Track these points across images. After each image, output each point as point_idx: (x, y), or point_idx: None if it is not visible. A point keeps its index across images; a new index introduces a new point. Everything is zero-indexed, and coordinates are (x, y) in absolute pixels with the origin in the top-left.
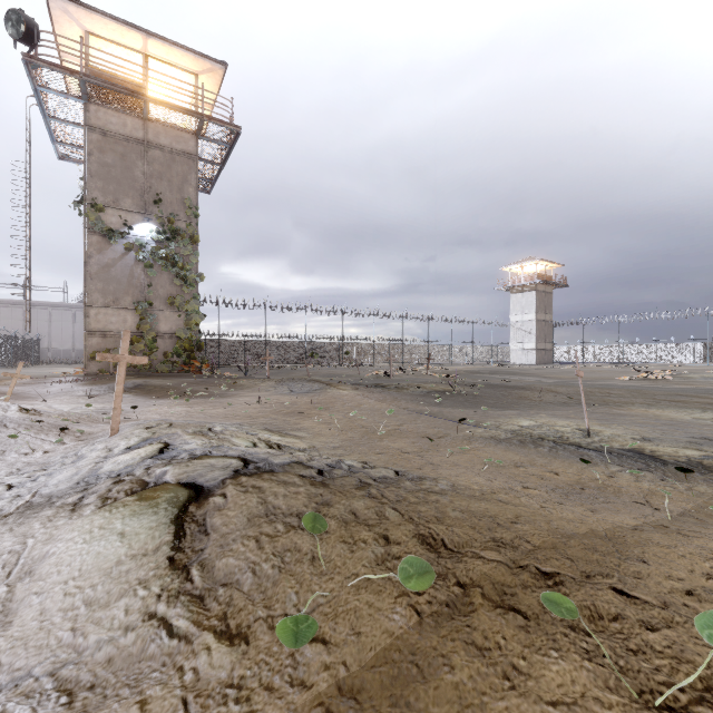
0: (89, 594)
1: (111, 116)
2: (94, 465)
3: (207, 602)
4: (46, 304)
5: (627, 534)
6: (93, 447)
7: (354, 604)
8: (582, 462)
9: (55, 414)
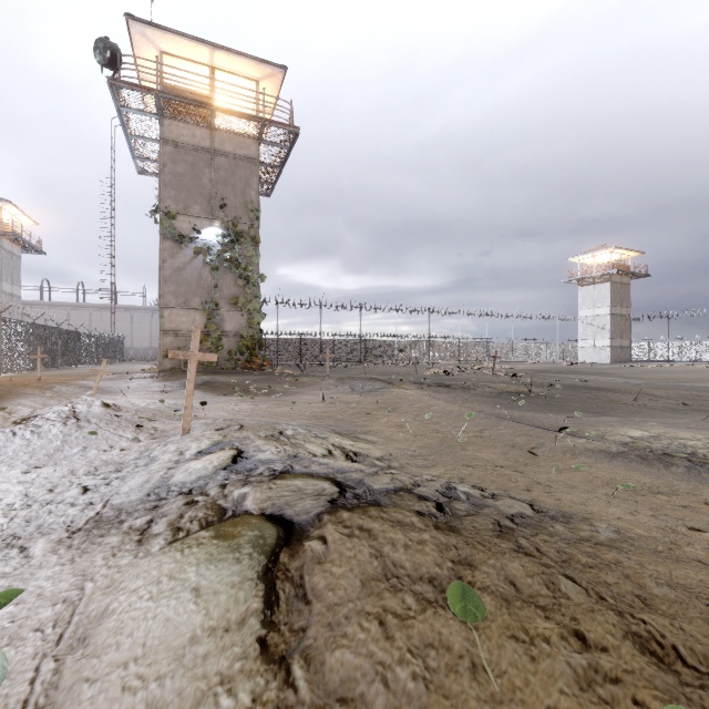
0: (154, 693)
1: (182, 128)
2: (165, 471)
3: None
4: (128, 308)
5: None
6: (164, 448)
7: None
8: None
9: (132, 410)
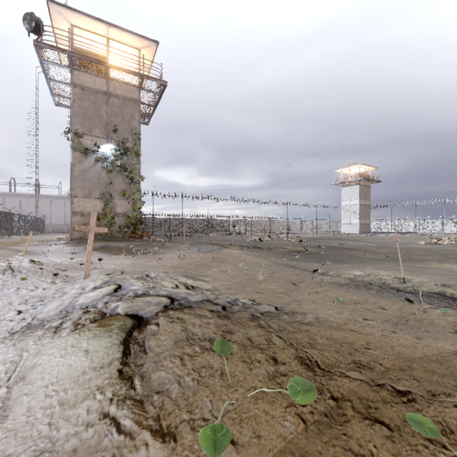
0: (62, 396)
1: (87, 77)
2: (72, 299)
3: (146, 405)
4: (48, 196)
5: (453, 358)
6: (72, 286)
7: (254, 412)
8: (401, 301)
9: (51, 265)
